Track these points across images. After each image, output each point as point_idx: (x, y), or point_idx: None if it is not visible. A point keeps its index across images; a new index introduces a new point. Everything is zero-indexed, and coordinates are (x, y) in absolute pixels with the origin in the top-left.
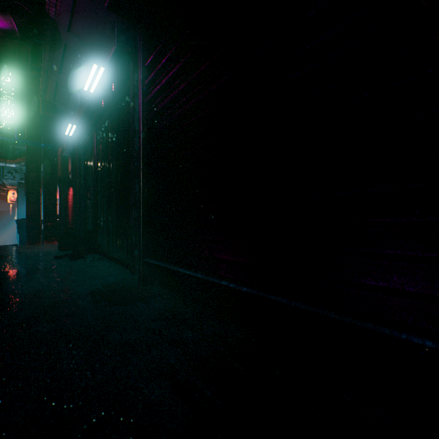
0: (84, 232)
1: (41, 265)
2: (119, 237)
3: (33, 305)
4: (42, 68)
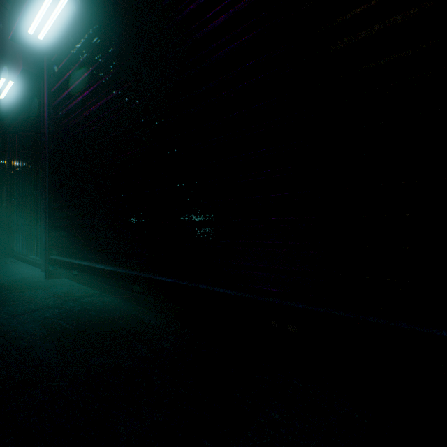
0: None
1: None
2: (33, 240)
3: None
4: None
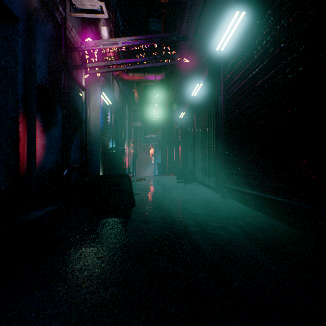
0: (187, 170)
1: (173, 185)
2: (208, 173)
3: (178, 198)
4: (170, 87)
